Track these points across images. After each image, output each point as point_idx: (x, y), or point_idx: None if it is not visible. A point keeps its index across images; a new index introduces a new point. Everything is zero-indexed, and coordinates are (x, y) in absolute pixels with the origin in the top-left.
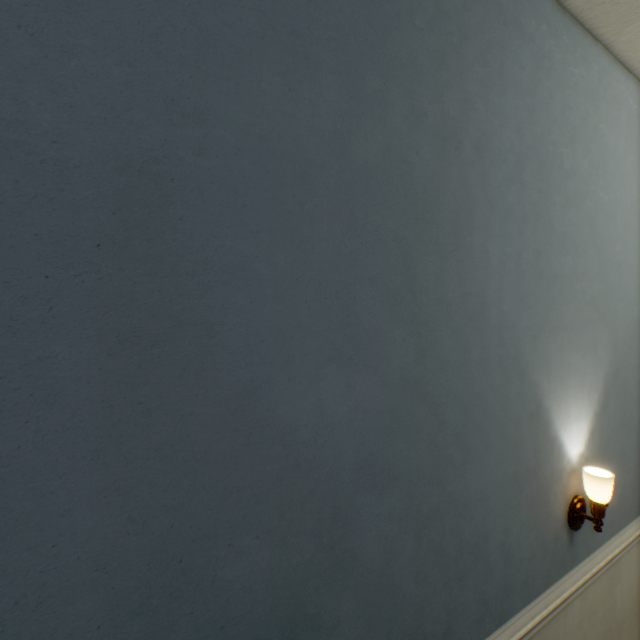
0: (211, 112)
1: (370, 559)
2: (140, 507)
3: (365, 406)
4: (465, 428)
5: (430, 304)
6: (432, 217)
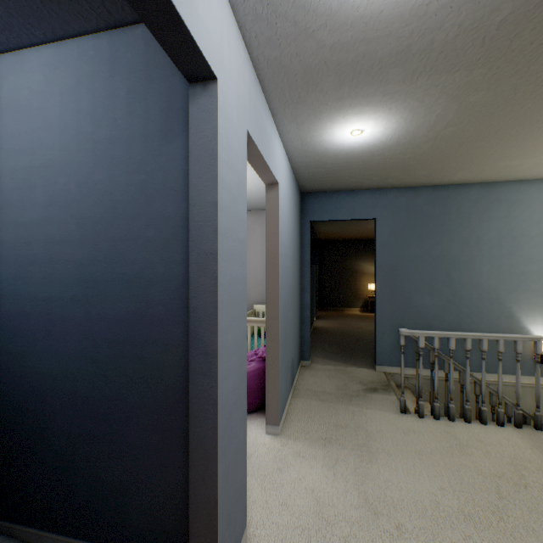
0: (403, 255)
1: None
2: (393, 311)
3: (435, 304)
4: (470, 314)
5: (456, 283)
6: (457, 263)
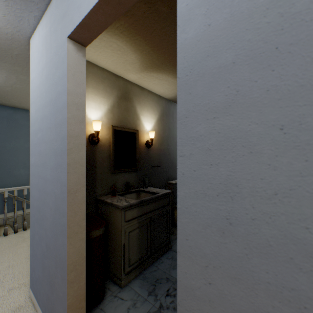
0: (6, 146)
1: (29, 190)
2: None
3: (28, 173)
4: None
5: None
6: None
